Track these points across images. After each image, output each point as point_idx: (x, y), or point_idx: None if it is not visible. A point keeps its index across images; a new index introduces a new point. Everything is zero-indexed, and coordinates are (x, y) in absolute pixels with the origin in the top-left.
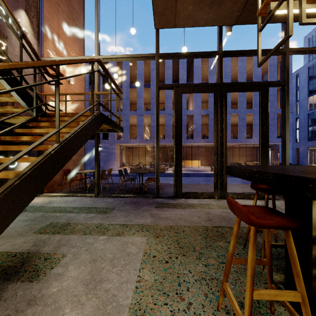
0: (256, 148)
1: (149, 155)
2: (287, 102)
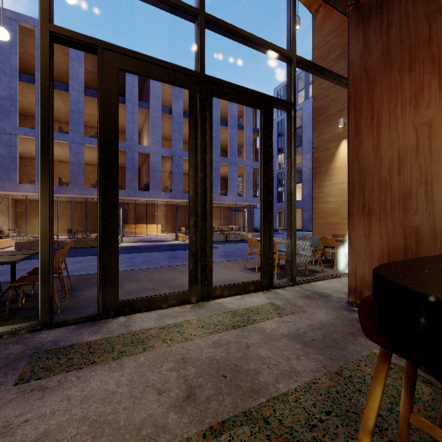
0: (230, 208)
1: (68, 216)
2: (294, 135)
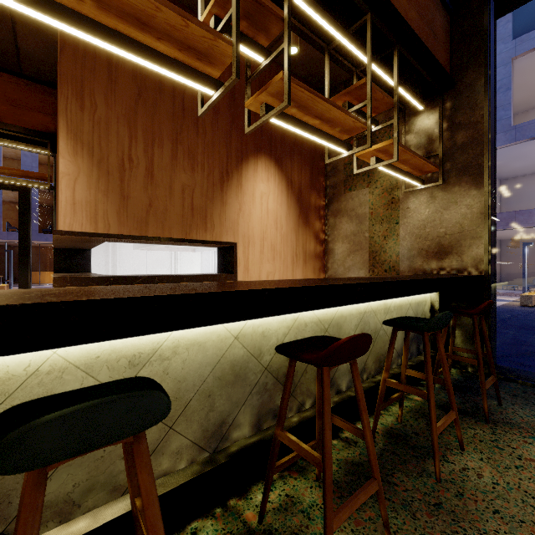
0: None
1: None
2: (55, 209)
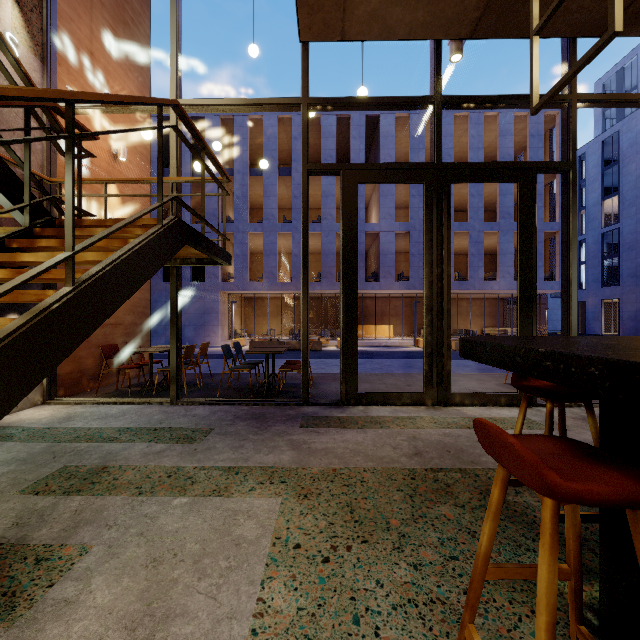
0: (503, 300)
1: (290, 315)
2: (572, 205)
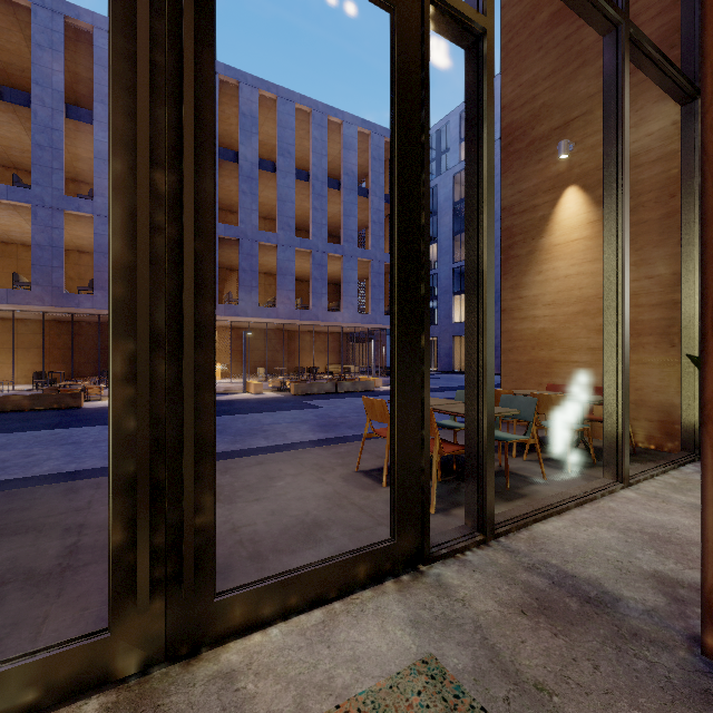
0: (347, 335)
1: (44, 348)
2: (488, 111)
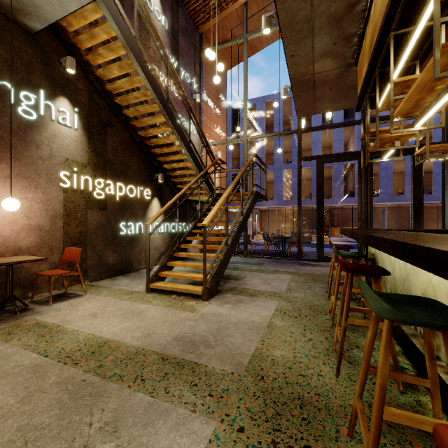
0: None
1: (290, 221)
2: (446, 164)
